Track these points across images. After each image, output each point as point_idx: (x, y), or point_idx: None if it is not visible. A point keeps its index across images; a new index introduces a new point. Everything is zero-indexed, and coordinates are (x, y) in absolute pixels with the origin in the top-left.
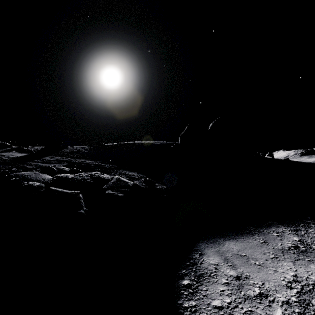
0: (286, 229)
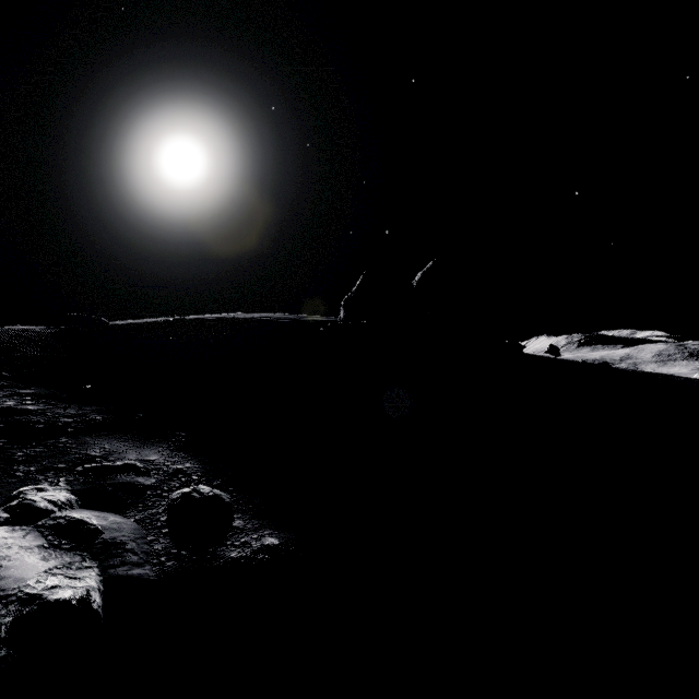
0: None
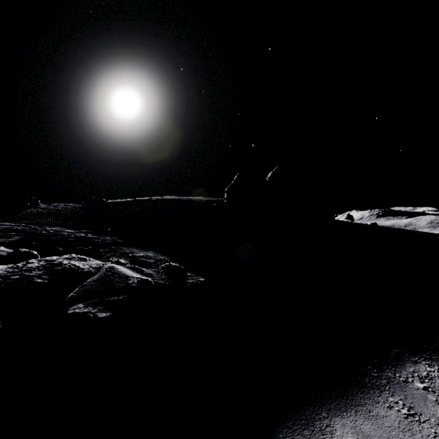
0: (432, 366)
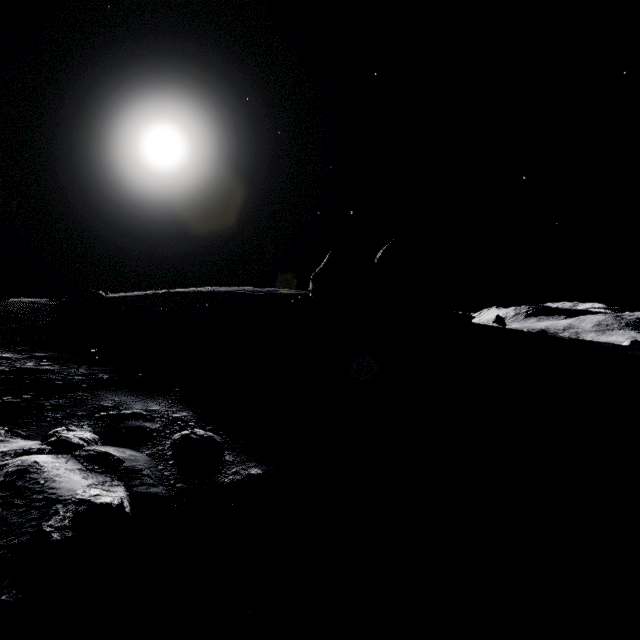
0: None
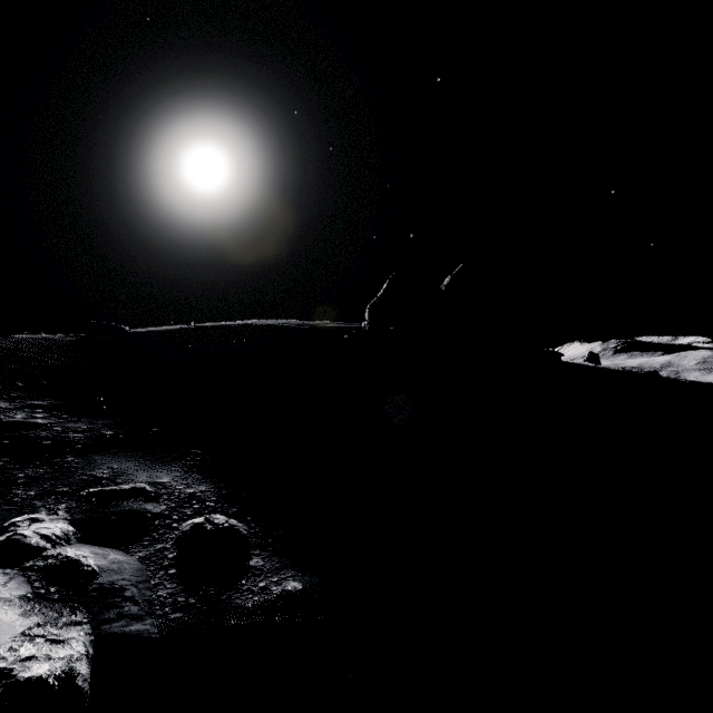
0: None
